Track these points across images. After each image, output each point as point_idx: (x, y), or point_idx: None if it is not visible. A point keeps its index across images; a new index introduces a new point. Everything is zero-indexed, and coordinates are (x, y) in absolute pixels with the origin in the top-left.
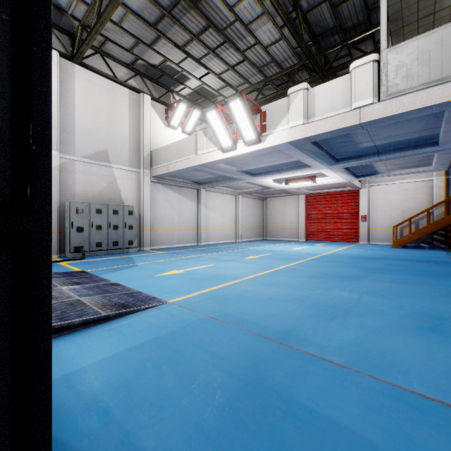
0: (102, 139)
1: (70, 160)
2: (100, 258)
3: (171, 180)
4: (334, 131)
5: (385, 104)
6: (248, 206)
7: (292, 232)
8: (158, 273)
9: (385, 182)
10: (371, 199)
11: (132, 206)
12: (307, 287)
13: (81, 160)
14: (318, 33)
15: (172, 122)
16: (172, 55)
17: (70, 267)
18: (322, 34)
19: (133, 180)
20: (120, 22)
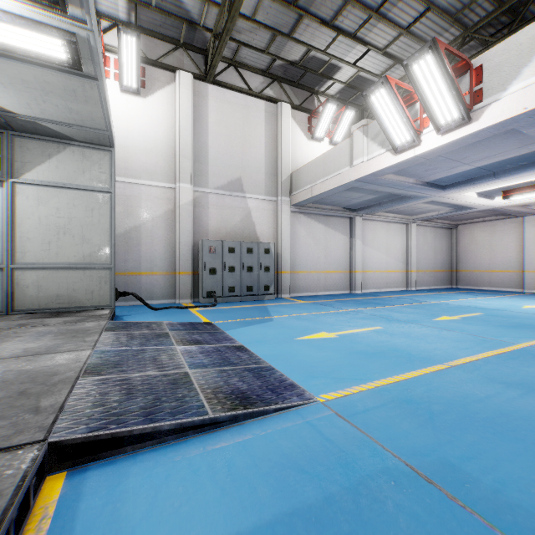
0: (236, 165)
1: (204, 193)
2: (232, 306)
3: (315, 208)
4: None
5: None
6: (426, 239)
7: (507, 277)
8: (298, 334)
9: None
10: None
11: (268, 243)
12: None
13: (214, 192)
14: None
15: (316, 132)
16: (317, 39)
17: (199, 316)
18: None
19: (269, 211)
20: (253, 15)
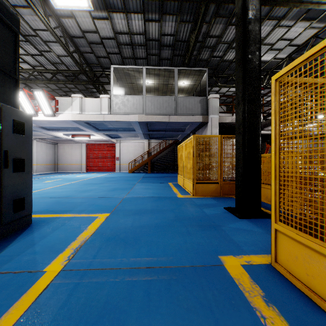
0: None
1: None
2: None
3: None
4: (94, 121)
5: (112, 116)
6: (42, 148)
7: (77, 167)
8: None
9: (127, 141)
10: (121, 149)
11: None
12: (79, 187)
13: None
14: (90, 63)
15: None
16: None
17: None
18: (92, 64)
19: None
20: None
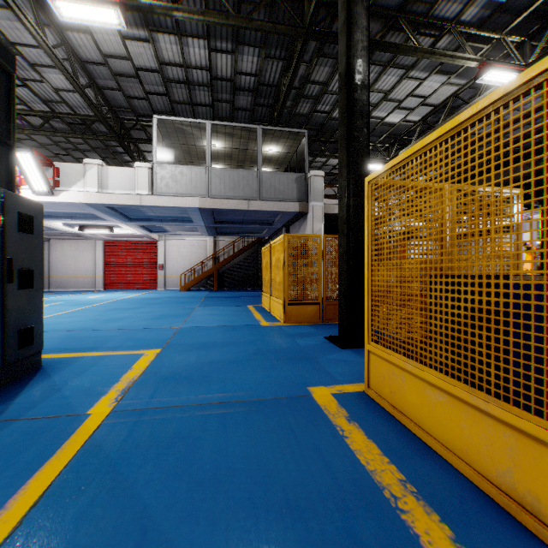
0: None
1: None
2: None
3: None
4: (123, 205)
5: (156, 198)
6: None
7: (87, 281)
8: None
9: (178, 237)
10: (168, 250)
11: None
12: (100, 315)
13: None
14: (115, 105)
15: None
16: None
17: None
18: (118, 107)
19: None
20: None
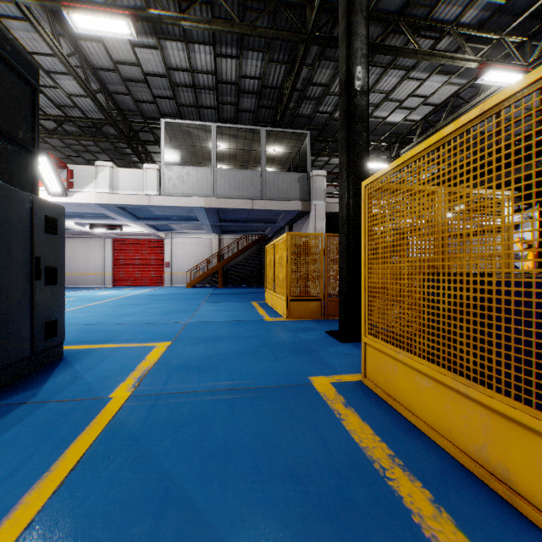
0: None
1: None
2: None
3: None
4: (133, 205)
5: (163, 198)
6: None
7: (97, 278)
8: None
9: (184, 235)
10: (174, 248)
11: None
12: (112, 310)
13: None
14: (124, 109)
15: None
16: None
17: None
18: (127, 110)
19: None
20: None
